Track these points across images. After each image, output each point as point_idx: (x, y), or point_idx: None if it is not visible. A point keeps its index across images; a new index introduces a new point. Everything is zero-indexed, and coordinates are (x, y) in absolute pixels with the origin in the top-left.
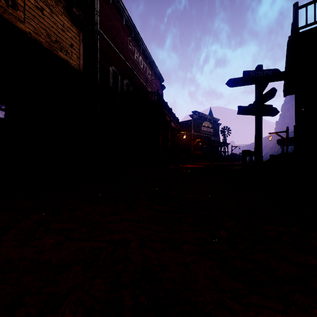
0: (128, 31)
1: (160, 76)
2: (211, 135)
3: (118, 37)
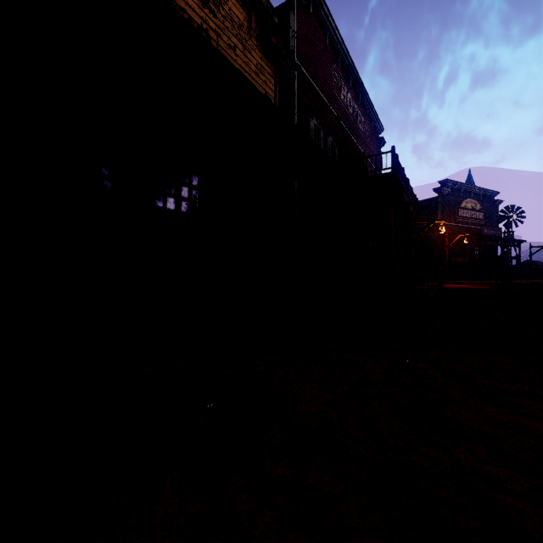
0: (332, 53)
1: (378, 123)
2: (482, 226)
3: (320, 68)
